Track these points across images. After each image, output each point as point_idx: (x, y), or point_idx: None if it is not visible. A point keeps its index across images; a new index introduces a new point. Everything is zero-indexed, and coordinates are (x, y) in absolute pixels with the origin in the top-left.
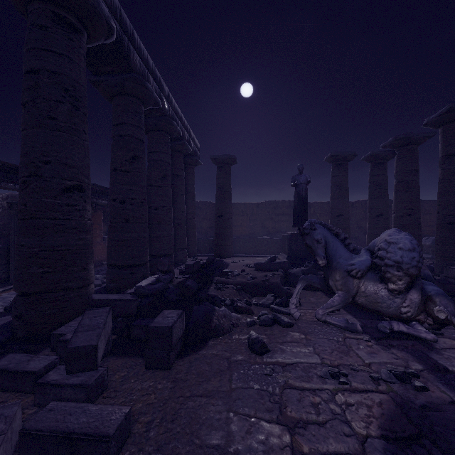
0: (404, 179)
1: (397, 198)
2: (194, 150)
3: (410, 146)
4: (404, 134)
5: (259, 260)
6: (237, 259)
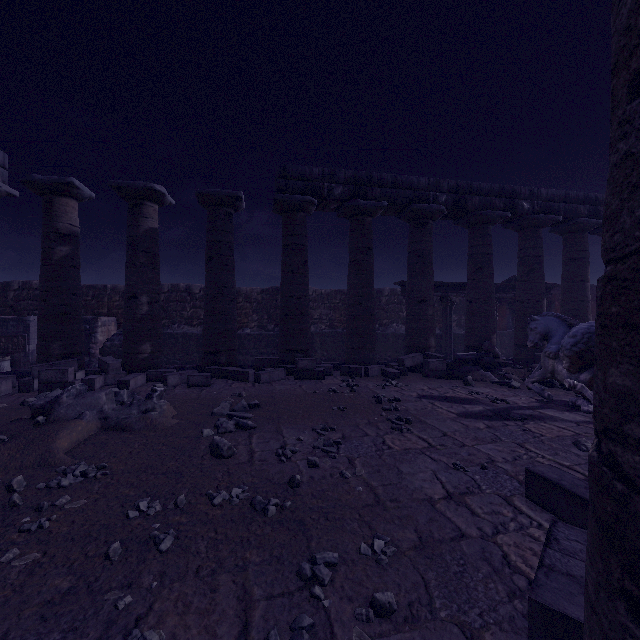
0: None
1: None
2: None
3: None
4: None
5: None
6: None
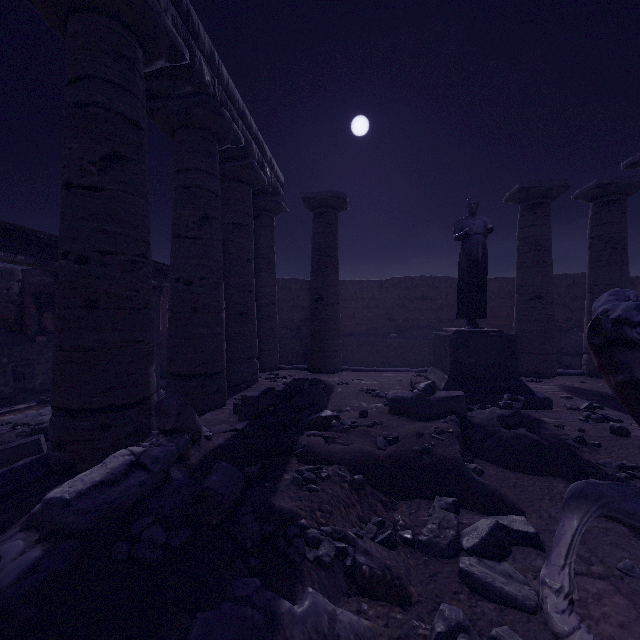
0: None
1: None
2: (273, 184)
3: None
4: None
5: (389, 379)
6: (348, 377)
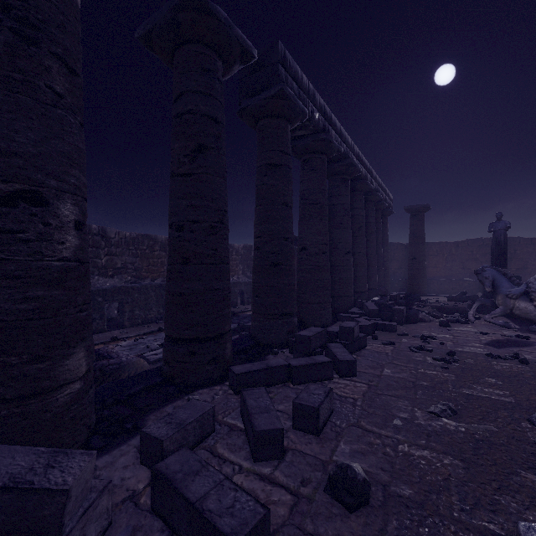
0: None
1: None
2: (388, 203)
3: None
4: None
5: None
6: (430, 298)
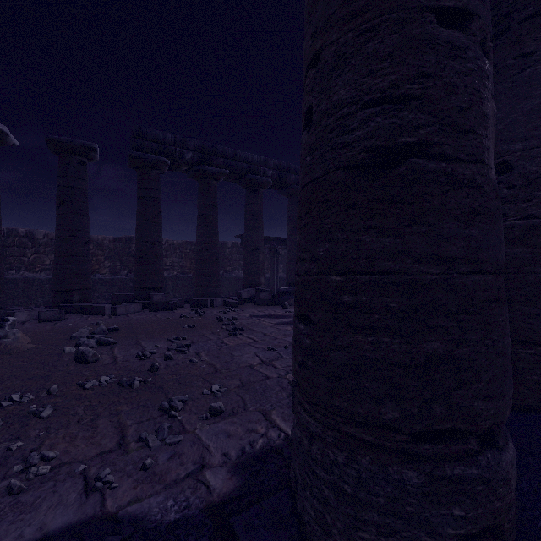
0: None
1: None
2: None
3: None
4: None
5: None
6: None
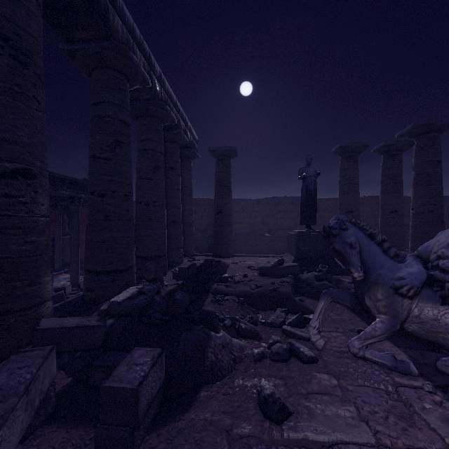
0: (425, 171)
1: (416, 193)
2: (191, 141)
3: (432, 133)
4: (426, 120)
5: (262, 261)
6: (237, 260)
